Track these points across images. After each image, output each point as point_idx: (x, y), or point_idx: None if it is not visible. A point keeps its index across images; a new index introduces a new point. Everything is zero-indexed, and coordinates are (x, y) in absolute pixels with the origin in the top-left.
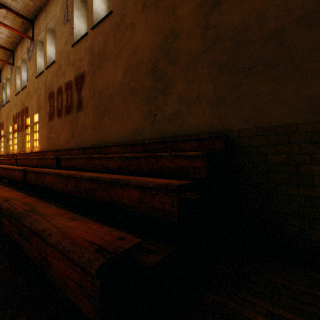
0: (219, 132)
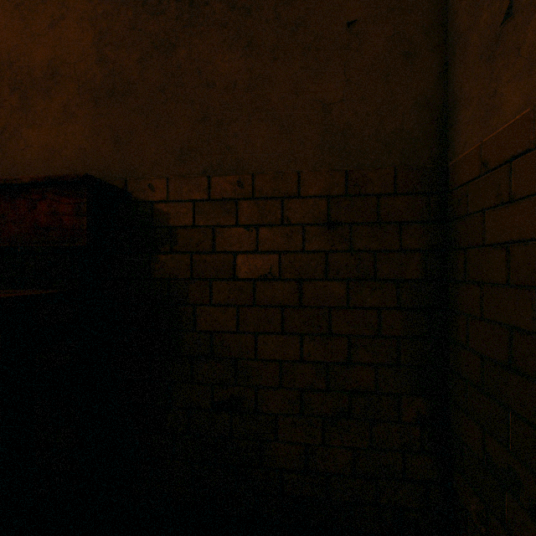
0: (115, 181)
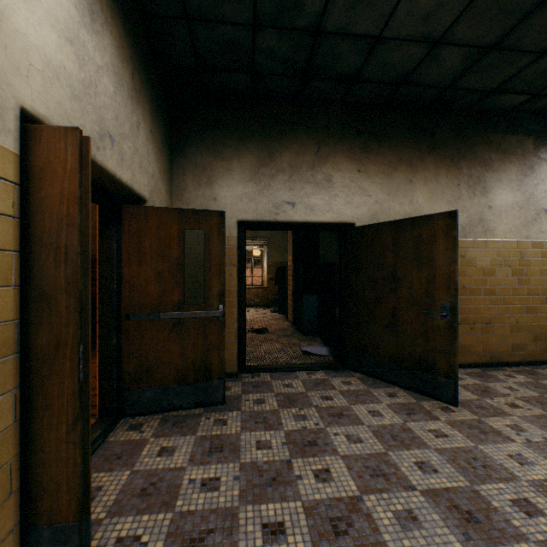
0: None
